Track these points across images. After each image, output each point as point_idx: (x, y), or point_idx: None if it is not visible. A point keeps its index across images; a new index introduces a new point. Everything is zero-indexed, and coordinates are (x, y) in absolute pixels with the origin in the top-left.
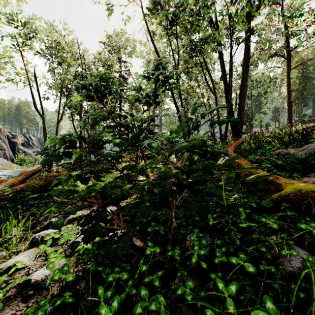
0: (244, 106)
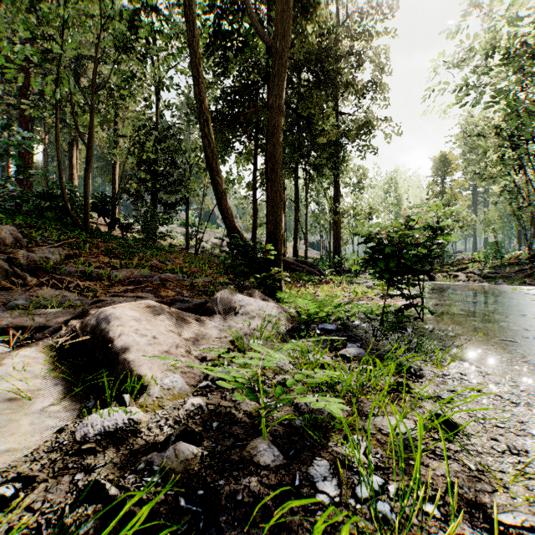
0: None
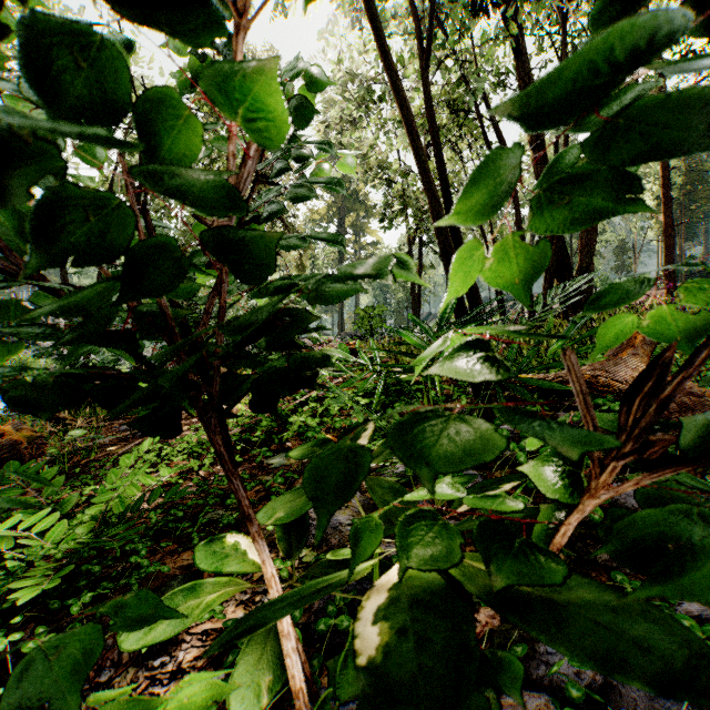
0: None
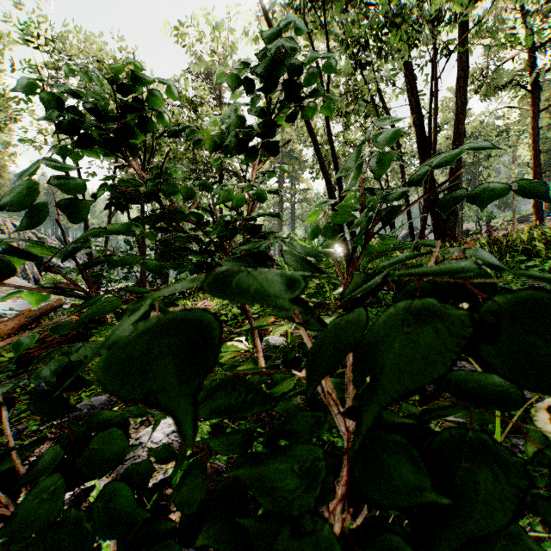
0: (459, 177)
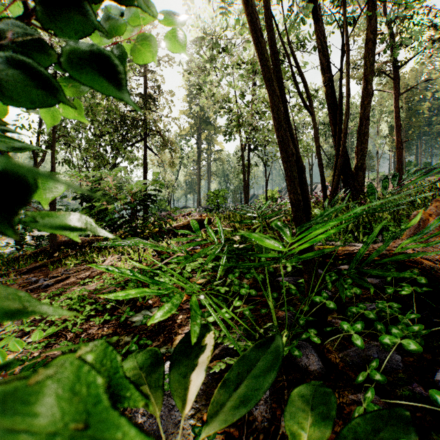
0: (367, 135)
